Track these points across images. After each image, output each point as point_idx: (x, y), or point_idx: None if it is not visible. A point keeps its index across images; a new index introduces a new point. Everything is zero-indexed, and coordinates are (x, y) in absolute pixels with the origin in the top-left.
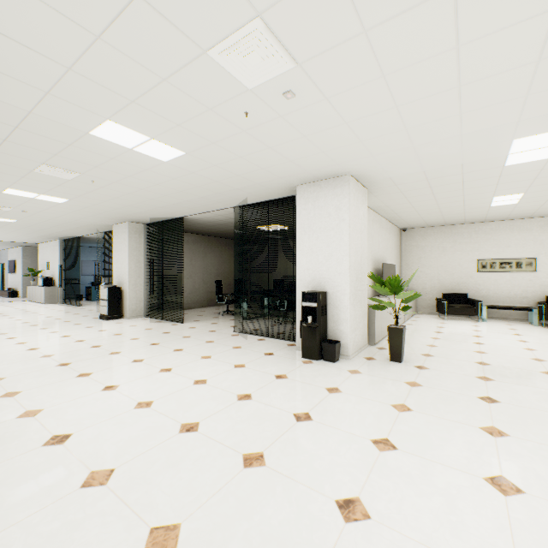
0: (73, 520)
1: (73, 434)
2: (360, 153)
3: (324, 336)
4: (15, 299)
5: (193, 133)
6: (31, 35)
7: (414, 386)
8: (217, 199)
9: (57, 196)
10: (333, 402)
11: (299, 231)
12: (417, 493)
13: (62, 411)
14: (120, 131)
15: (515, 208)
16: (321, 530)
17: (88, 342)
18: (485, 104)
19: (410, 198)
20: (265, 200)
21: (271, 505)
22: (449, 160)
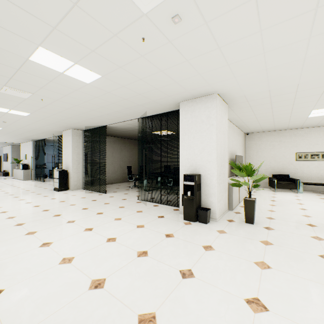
0: None
1: (4, 290)
2: (226, 75)
3: (199, 205)
4: (7, 177)
5: (105, 58)
6: None
7: (268, 245)
8: (126, 113)
9: (22, 111)
10: (209, 259)
11: (181, 133)
12: None
13: (3, 266)
14: (51, 57)
15: (323, 118)
16: None
17: (41, 207)
18: None
19: (255, 111)
20: (158, 113)
21: None
22: (289, 81)
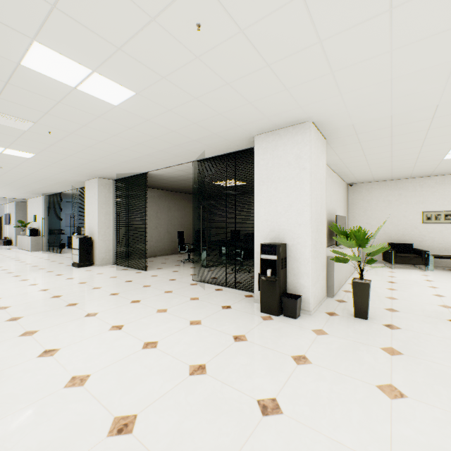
0: None
1: None
2: (327, 91)
3: (284, 289)
4: (9, 247)
5: (139, 61)
6: None
7: (394, 355)
8: (176, 153)
9: (22, 150)
10: (304, 379)
11: (257, 182)
12: None
13: None
14: (54, 60)
15: None
16: None
17: (51, 292)
18: None
19: (366, 150)
20: (222, 154)
21: None
22: (424, 100)
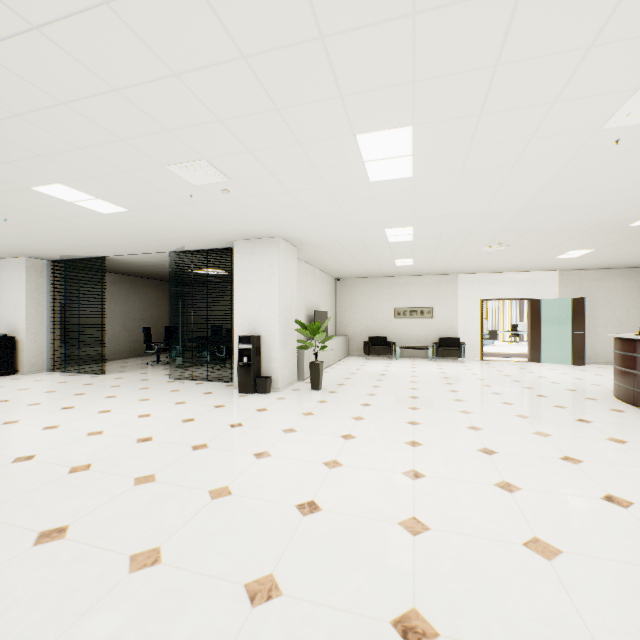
0: (75, 484)
1: (37, 455)
2: (284, 225)
3: (259, 373)
4: None
5: (141, 200)
6: (20, 138)
7: (322, 402)
8: (151, 245)
9: None
10: (260, 416)
11: (236, 282)
12: (301, 445)
13: (10, 445)
14: (67, 191)
15: (414, 268)
16: (243, 463)
17: None
18: (357, 211)
19: (334, 256)
20: (203, 249)
21: (213, 460)
22: (350, 235)
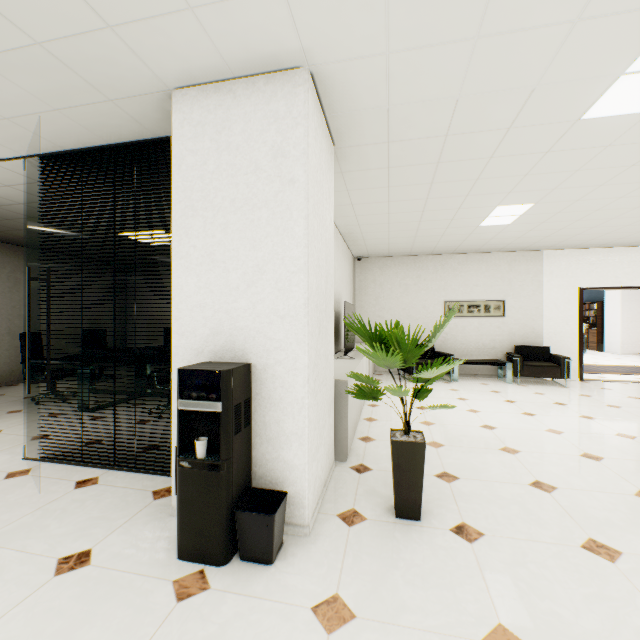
0: None
1: None
2: None
3: (245, 482)
4: None
5: None
6: None
7: None
8: None
9: None
10: None
11: (178, 208)
12: None
13: None
14: None
15: (499, 233)
16: None
17: None
18: None
19: (395, 189)
20: (103, 144)
21: None
22: (524, 64)
